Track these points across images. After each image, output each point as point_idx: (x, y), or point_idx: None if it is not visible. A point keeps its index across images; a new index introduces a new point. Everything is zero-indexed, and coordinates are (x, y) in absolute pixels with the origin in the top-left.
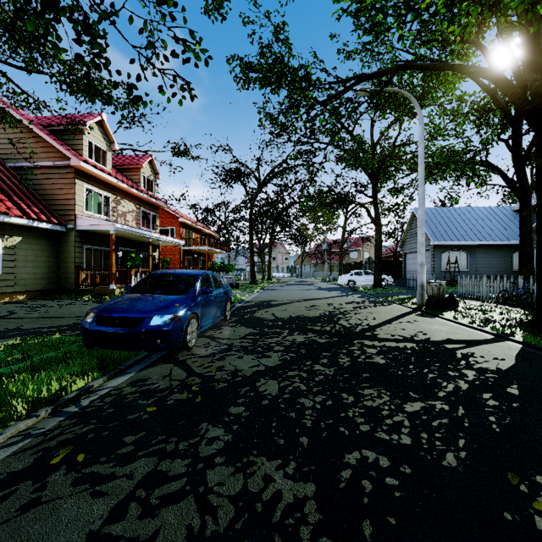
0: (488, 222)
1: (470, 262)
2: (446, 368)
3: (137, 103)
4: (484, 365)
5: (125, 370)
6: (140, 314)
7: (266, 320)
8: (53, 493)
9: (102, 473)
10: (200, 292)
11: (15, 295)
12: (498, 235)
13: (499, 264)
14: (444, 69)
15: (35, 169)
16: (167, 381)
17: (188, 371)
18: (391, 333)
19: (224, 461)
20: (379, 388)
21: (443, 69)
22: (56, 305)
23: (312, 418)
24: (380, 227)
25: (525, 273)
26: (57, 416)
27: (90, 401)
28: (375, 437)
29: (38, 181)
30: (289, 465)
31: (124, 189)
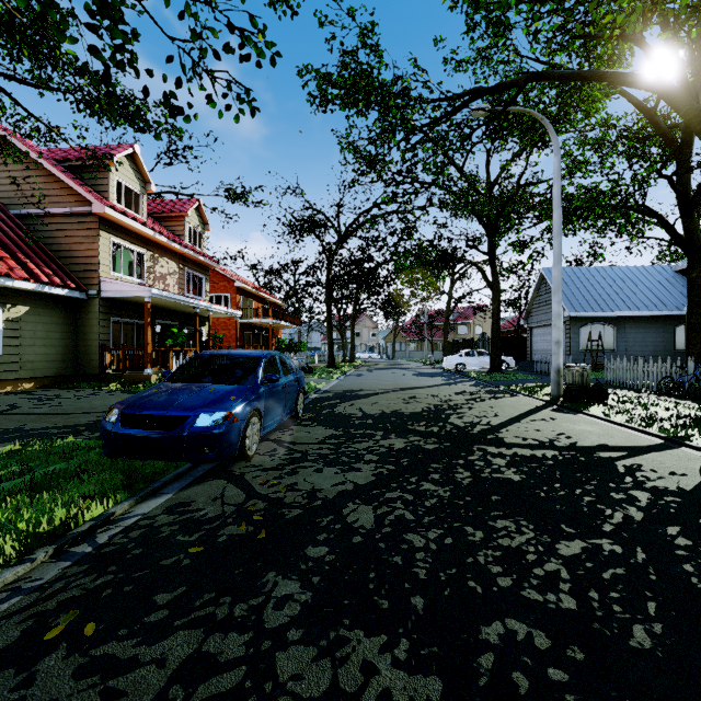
0: (641, 286)
1: (618, 340)
2: (607, 488)
3: (180, 129)
4: (659, 483)
5: (161, 489)
6: (181, 411)
7: (351, 417)
8: (44, 691)
9: (119, 657)
10: (263, 380)
11: (20, 383)
12: (655, 303)
13: (656, 342)
14: (591, 78)
15: (47, 218)
16: (218, 506)
17: (247, 491)
18: (522, 435)
19: (302, 638)
20: (517, 518)
21: (590, 78)
22: (73, 396)
23: (427, 566)
24: (499, 293)
25: (695, 354)
26: (61, 559)
27: (109, 537)
28: (522, 597)
29: (51, 233)
30: (398, 644)
31: (164, 243)
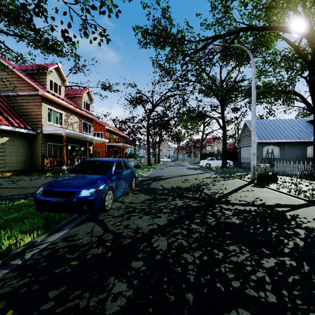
0: (291, 128)
1: (280, 153)
2: (283, 227)
3: (78, 55)
4: (309, 225)
5: (62, 227)
6: (73, 189)
7: (157, 189)
8: None
9: None
10: (114, 173)
11: (5, 173)
12: (297, 136)
13: (298, 154)
14: (271, 29)
15: (18, 97)
16: (89, 237)
17: (104, 228)
18: (239, 199)
19: None
20: (240, 244)
21: (270, 29)
22: (28, 179)
23: (194, 273)
24: (226, 131)
25: None
26: (4, 268)
27: (31, 255)
28: (246, 294)
29: (19, 104)
30: None
31: (72, 109)
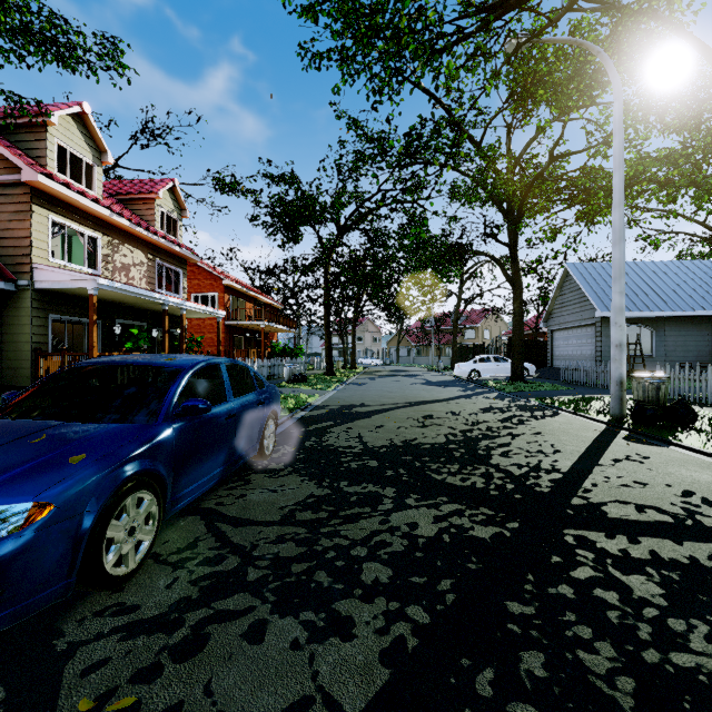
0: (680, 283)
1: (656, 344)
2: None
3: (121, 63)
4: None
5: None
6: None
7: (345, 454)
8: None
9: None
10: (177, 411)
11: None
12: (699, 301)
13: (700, 346)
14: None
15: None
16: None
17: None
18: (628, 498)
19: None
20: None
21: None
22: None
23: None
24: (521, 290)
25: None
26: None
27: None
28: None
29: None
30: None
31: (125, 227)
